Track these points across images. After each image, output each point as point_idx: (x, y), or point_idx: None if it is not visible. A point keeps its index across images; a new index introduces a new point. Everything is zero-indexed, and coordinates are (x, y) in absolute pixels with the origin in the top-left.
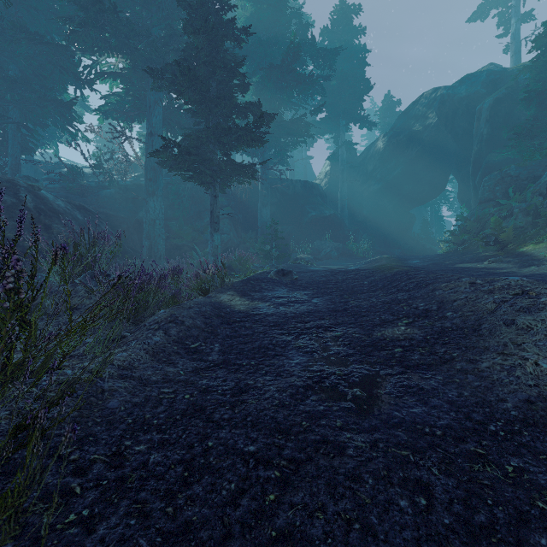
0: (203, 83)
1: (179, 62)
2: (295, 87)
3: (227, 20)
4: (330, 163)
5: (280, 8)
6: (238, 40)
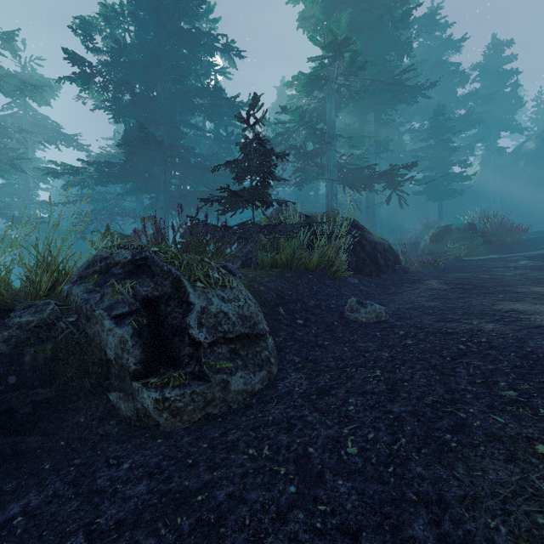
0: (444, 160)
1: (438, 156)
2: (463, 127)
3: (451, 129)
4: (479, 164)
5: (450, 76)
6: (453, 133)
